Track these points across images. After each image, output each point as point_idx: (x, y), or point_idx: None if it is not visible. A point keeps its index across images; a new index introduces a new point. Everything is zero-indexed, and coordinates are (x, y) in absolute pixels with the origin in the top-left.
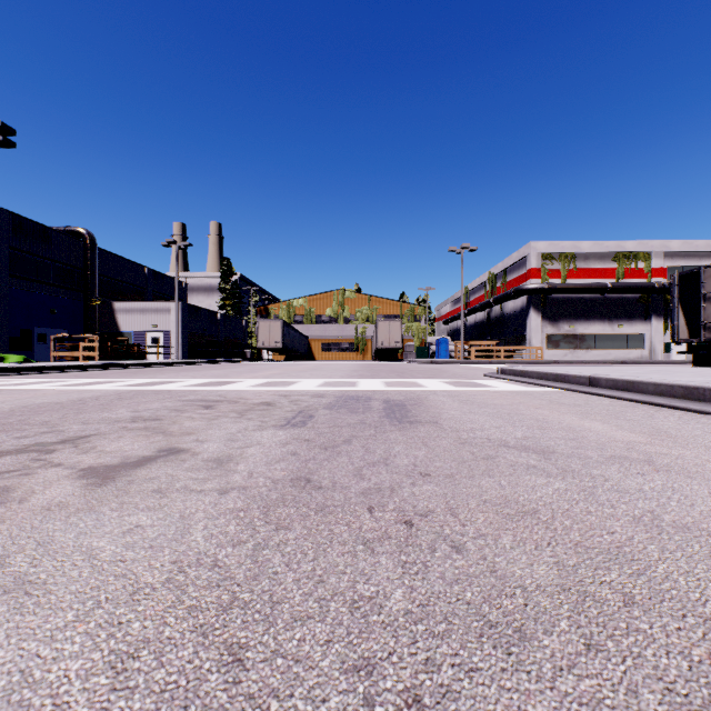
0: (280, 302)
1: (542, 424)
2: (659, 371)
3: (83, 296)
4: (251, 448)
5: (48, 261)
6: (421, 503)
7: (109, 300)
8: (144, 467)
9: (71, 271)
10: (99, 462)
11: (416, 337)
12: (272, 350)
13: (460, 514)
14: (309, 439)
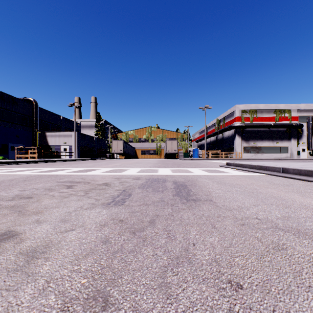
0: (122, 132)
1: (283, 202)
2: (312, 164)
3: (32, 129)
4: (73, 231)
5: (15, 113)
6: None
7: (44, 131)
8: None
9: (26, 118)
10: None
11: (183, 148)
12: (119, 154)
13: None
14: (123, 219)
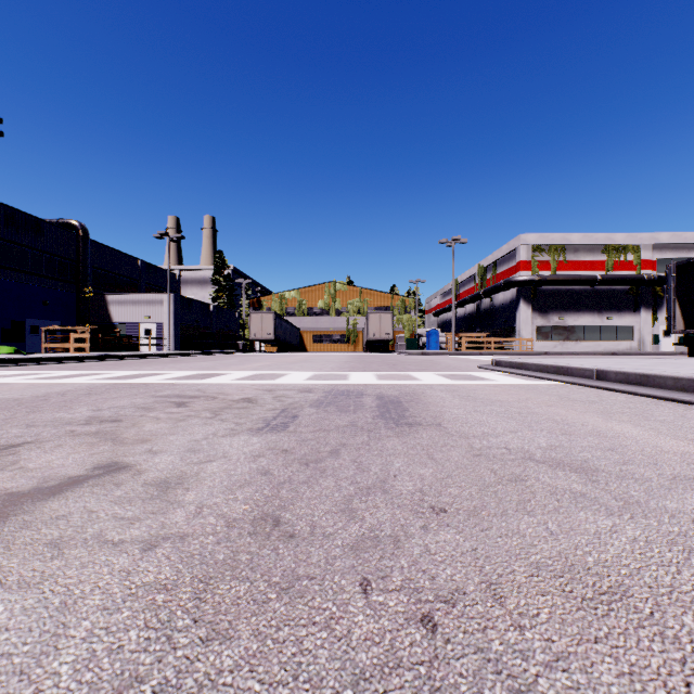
0: (272, 294)
1: (564, 428)
2: (664, 363)
3: (76, 287)
4: (213, 463)
5: (40, 253)
6: (442, 572)
7: (102, 292)
8: (61, 495)
9: (64, 263)
10: (5, 487)
11: (406, 328)
12: (264, 342)
13: (508, 599)
14: (288, 449)
